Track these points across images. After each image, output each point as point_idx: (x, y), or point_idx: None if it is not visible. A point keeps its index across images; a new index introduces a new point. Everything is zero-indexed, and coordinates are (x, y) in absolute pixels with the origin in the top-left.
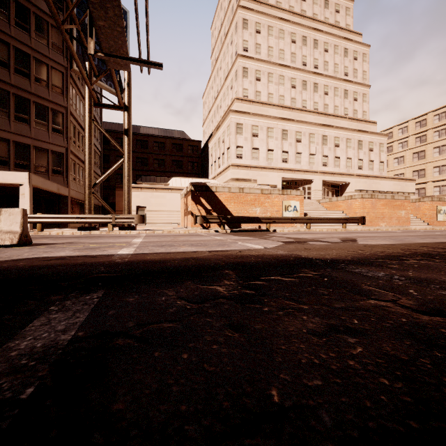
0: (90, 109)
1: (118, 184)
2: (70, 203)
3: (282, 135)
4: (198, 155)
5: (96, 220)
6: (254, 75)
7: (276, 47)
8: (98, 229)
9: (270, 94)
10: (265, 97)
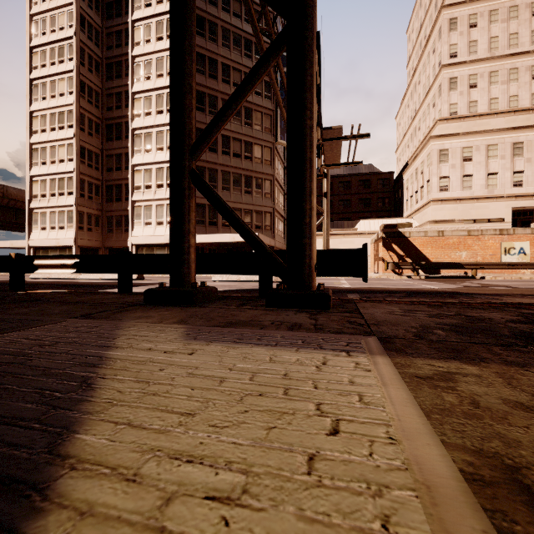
0: None
1: None
2: None
3: (513, 150)
4: (389, 189)
5: None
6: (467, 83)
7: (503, 34)
8: None
9: (492, 99)
10: (485, 106)
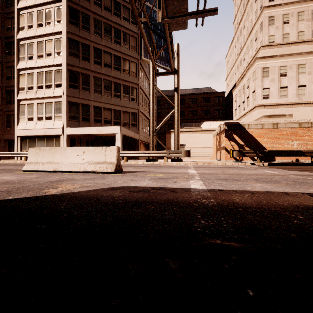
0: (152, 78)
1: (167, 130)
2: (140, 144)
3: None
4: (222, 103)
5: (157, 154)
6: (281, 20)
7: None
8: (157, 161)
9: (299, 32)
10: (294, 37)
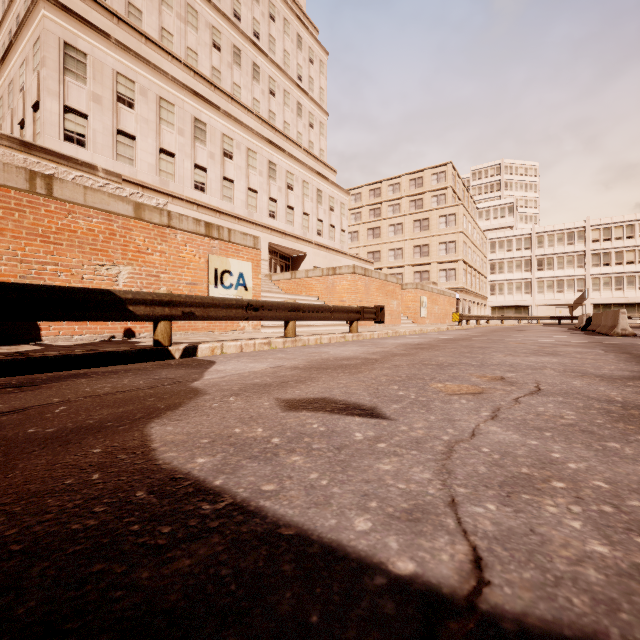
0: None
1: None
2: None
3: (195, 129)
4: None
5: None
6: None
7: None
8: None
9: (165, 31)
10: (155, 32)
